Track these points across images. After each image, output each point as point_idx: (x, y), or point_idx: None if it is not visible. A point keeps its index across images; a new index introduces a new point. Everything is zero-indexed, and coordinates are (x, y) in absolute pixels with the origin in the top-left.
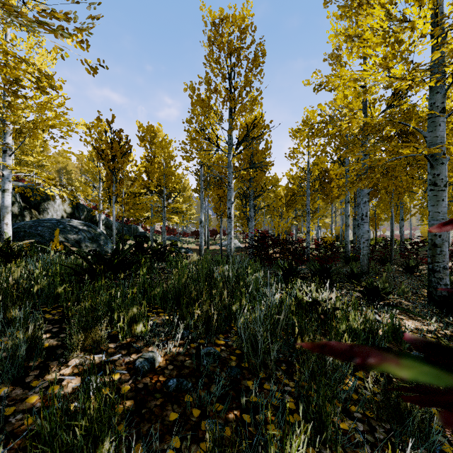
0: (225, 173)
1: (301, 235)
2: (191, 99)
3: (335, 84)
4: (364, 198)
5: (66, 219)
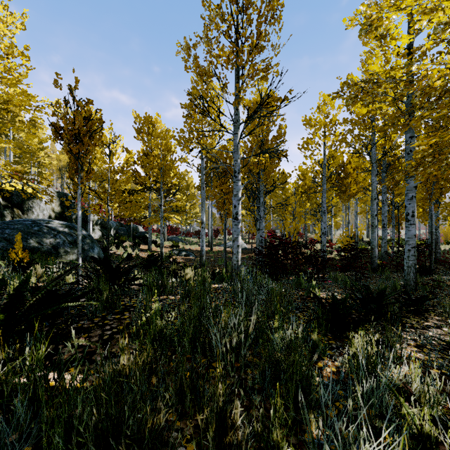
0: (230, 164)
1: (310, 235)
2: (185, 62)
3: (371, 47)
4: (410, 193)
5: (45, 220)
